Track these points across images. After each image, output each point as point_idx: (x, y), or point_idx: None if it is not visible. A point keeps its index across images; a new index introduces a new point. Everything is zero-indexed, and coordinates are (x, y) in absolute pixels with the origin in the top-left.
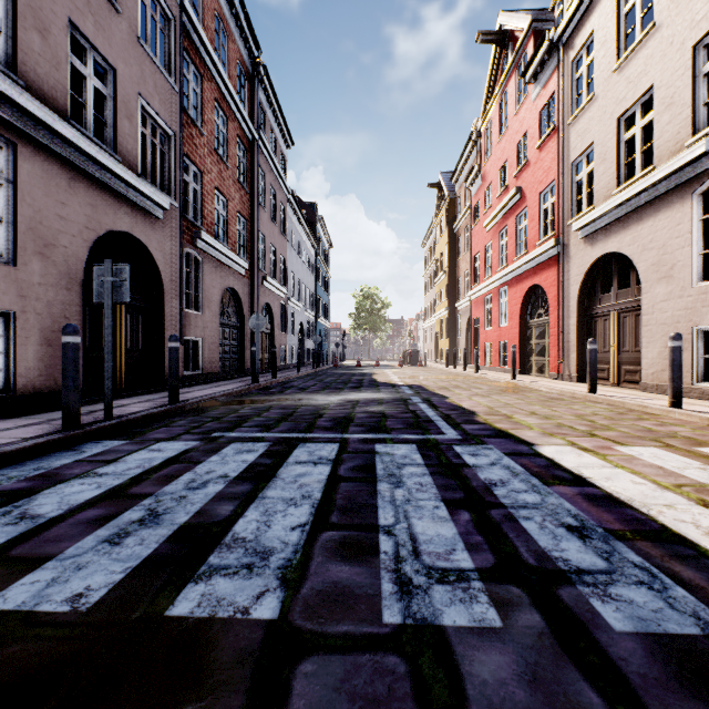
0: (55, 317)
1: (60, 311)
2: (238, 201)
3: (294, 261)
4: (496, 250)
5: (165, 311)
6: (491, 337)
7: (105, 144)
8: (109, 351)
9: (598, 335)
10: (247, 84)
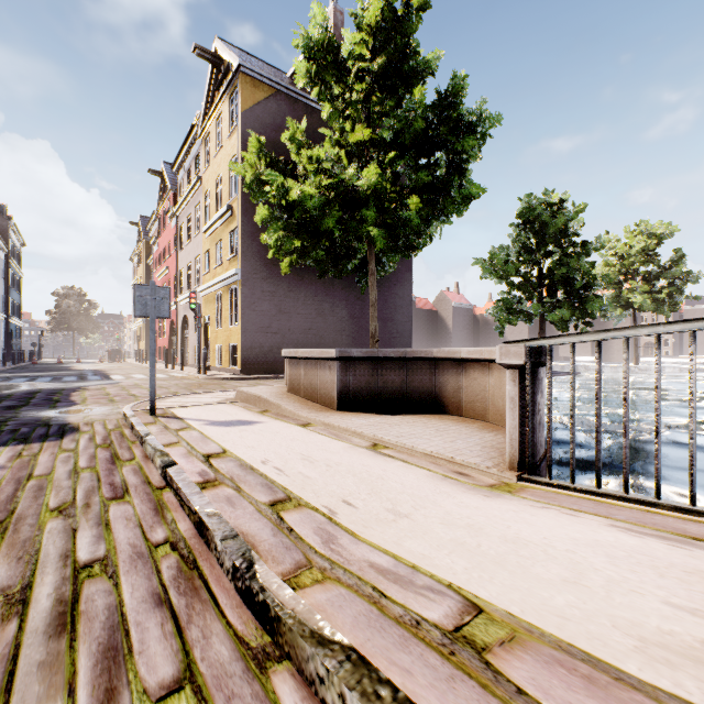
0: None
1: None
2: None
3: None
4: None
5: None
6: (161, 343)
7: None
8: None
9: (187, 346)
10: None
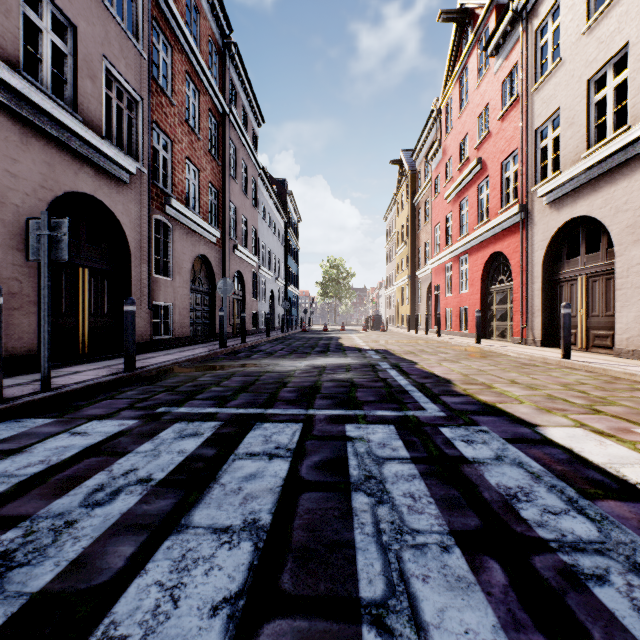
0: (4, 279)
1: (10, 273)
2: (210, 172)
3: (265, 233)
4: (457, 220)
5: (132, 276)
6: (451, 303)
7: (65, 103)
8: (45, 314)
9: (564, 299)
10: (219, 61)
